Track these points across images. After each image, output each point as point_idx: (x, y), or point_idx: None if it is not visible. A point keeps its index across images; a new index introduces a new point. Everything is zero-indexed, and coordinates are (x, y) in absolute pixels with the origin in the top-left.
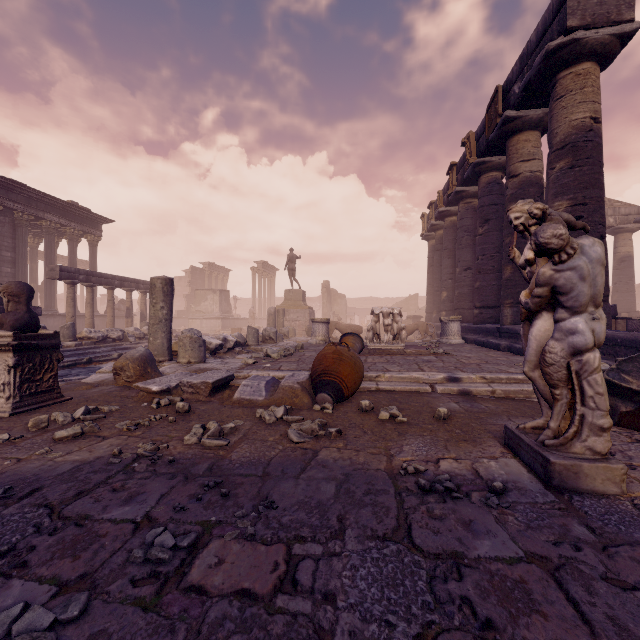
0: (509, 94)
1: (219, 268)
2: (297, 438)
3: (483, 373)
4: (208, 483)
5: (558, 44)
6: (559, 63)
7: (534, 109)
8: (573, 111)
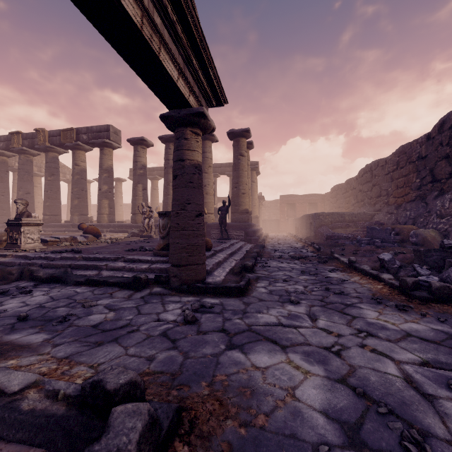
0: (79, 135)
1: None
2: (121, 240)
3: (108, 234)
4: (130, 241)
5: (108, 142)
6: (106, 145)
7: (87, 145)
8: (109, 161)
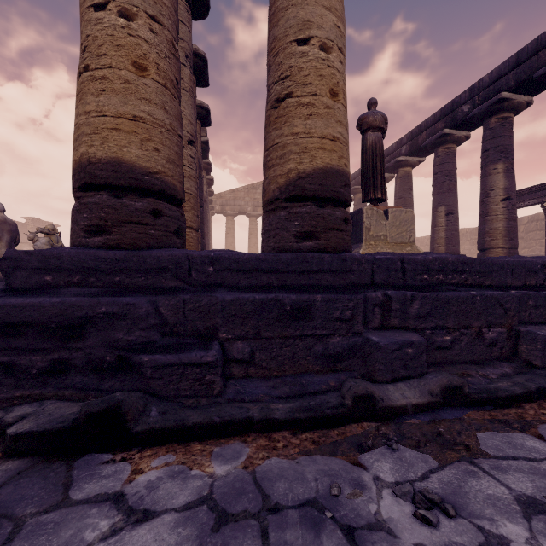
0: None
1: (45, 223)
2: None
3: None
4: None
5: None
6: None
7: None
8: None
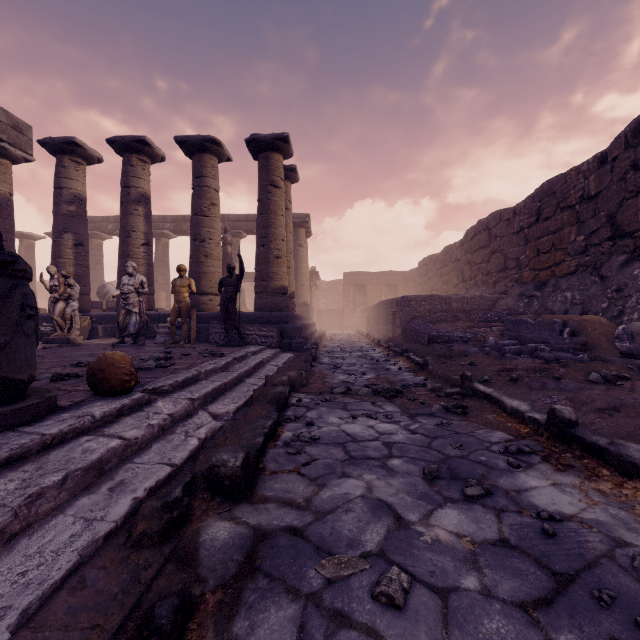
0: None
1: None
2: None
3: None
4: None
5: None
6: None
7: None
8: (0, 184)
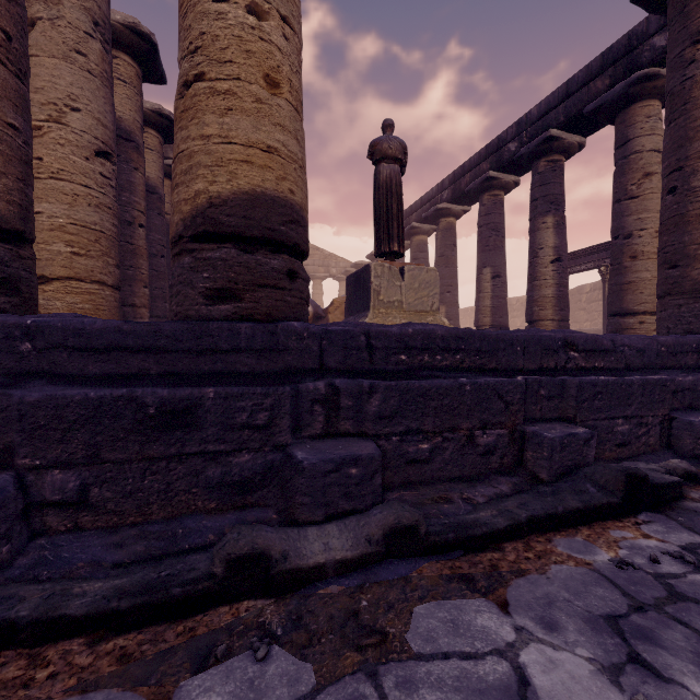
0: None
1: None
2: None
3: None
4: None
5: None
6: None
7: None
8: None
